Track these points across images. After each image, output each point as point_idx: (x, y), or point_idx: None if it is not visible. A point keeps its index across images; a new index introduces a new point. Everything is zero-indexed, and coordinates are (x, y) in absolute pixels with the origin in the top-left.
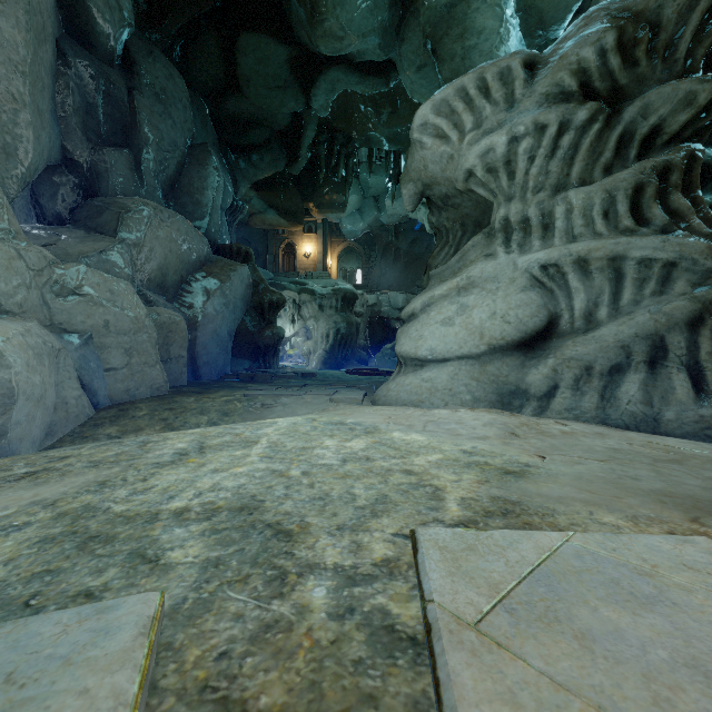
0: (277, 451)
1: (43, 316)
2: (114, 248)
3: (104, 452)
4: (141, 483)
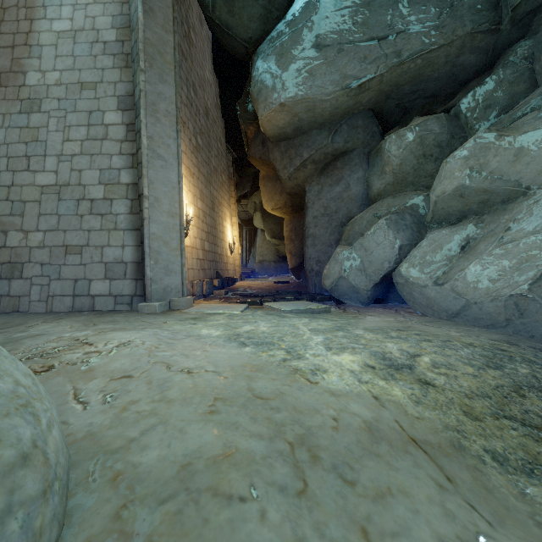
0: (291, 326)
1: None
2: None
3: (402, 334)
4: (331, 323)
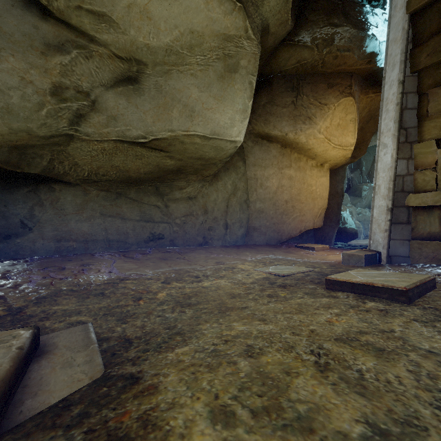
0: None
1: (356, 219)
2: (361, 200)
3: None
4: None
